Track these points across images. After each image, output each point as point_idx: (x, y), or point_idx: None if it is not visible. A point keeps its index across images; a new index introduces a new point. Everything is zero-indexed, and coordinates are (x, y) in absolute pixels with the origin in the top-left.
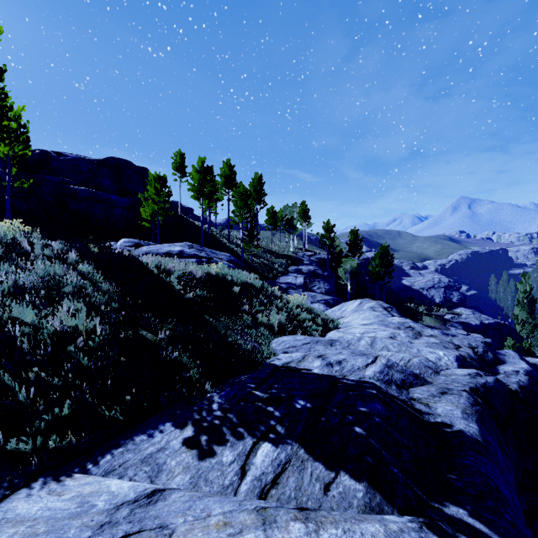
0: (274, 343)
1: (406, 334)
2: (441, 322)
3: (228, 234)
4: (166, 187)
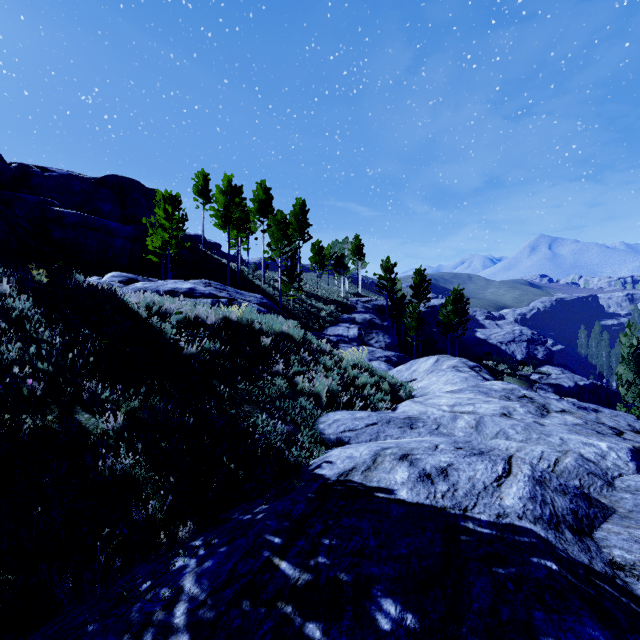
0: (321, 423)
1: (525, 408)
2: (527, 384)
3: (262, 275)
4: (179, 210)
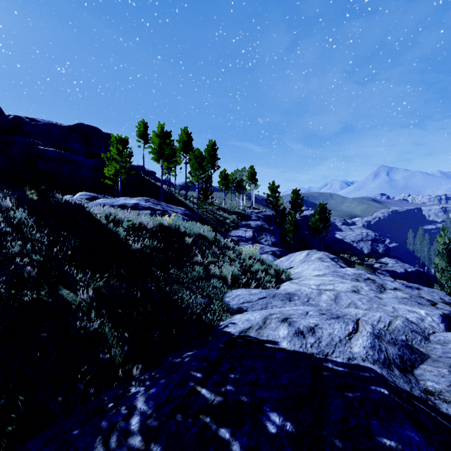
0: (227, 297)
1: (369, 287)
2: (371, 270)
3: (185, 194)
4: (127, 148)
